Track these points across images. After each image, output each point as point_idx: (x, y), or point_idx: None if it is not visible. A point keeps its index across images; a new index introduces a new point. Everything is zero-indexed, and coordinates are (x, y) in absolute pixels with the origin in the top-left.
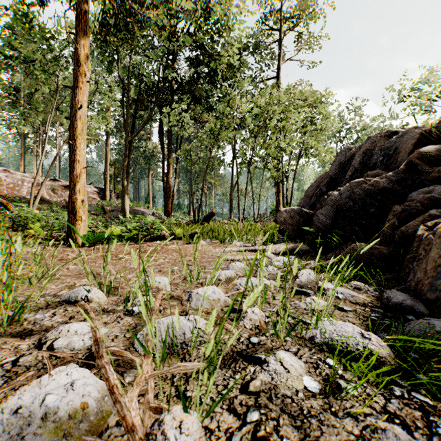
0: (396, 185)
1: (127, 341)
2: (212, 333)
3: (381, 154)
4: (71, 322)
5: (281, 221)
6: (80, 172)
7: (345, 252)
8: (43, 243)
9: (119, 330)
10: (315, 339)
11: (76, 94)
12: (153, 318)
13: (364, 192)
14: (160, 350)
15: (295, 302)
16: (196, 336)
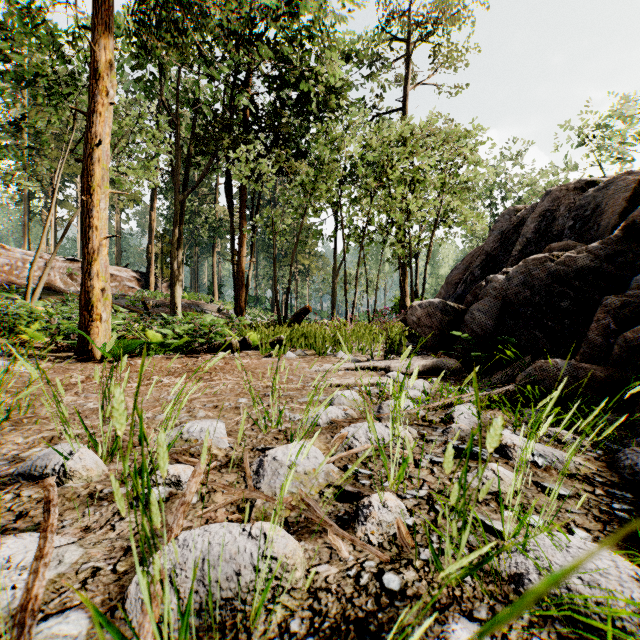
0: (605, 263)
1: (116, 585)
2: (301, 566)
3: (570, 216)
4: (16, 527)
5: (413, 322)
6: (98, 245)
7: (526, 374)
8: (38, 356)
9: (107, 550)
10: (526, 583)
11: (92, 122)
12: (156, 559)
13: (549, 275)
14: (172, 637)
15: (458, 474)
16: (265, 578)
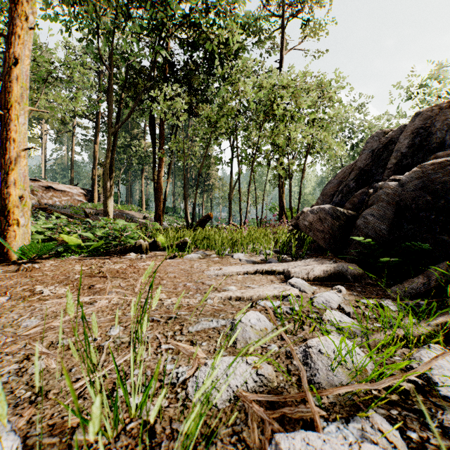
0: None
1: None
2: None
3: (448, 129)
4: None
5: (306, 226)
6: (16, 156)
7: None
8: None
9: None
10: None
11: (9, 42)
12: None
13: None
14: None
15: None
16: None
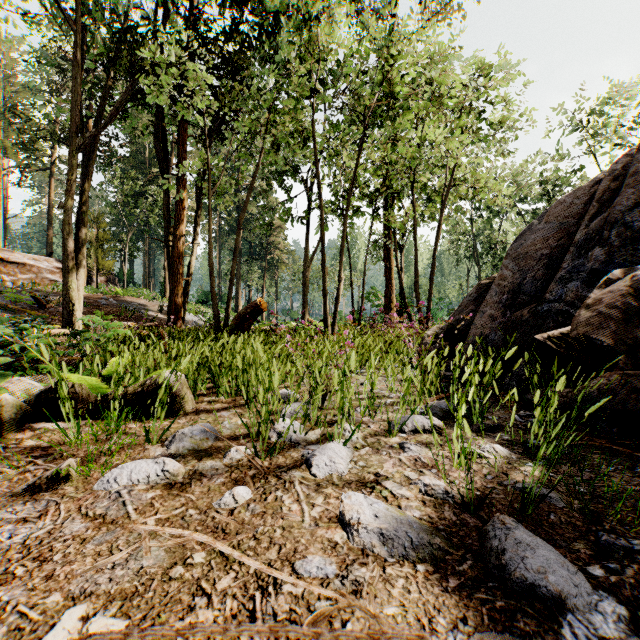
0: None
1: None
2: None
3: None
4: None
5: None
6: None
7: None
8: None
9: None
10: None
11: None
12: None
13: None
14: None
15: None
16: None
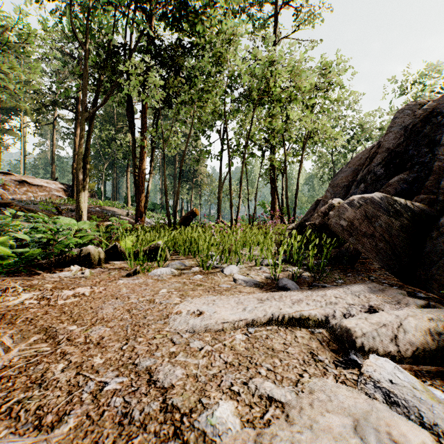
0: None
1: None
2: None
3: None
4: None
5: (343, 227)
6: None
7: None
8: None
9: None
10: None
11: None
12: None
13: None
14: None
15: None
16: None
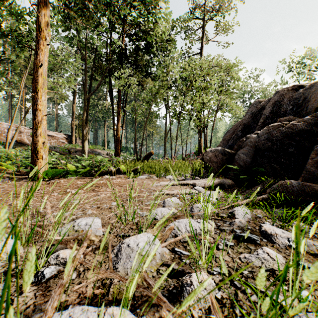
0: (314, 127)
1: None
2: None
3: (290, 103)
4: None
5: (207, 159)
6: (41, 119)
7: (272, 188)
8: (8, 178)
9: None
10: None
11: (37, 54)
12: None
13: (281, 134)
14: None
15: (245, 255)
16: None
